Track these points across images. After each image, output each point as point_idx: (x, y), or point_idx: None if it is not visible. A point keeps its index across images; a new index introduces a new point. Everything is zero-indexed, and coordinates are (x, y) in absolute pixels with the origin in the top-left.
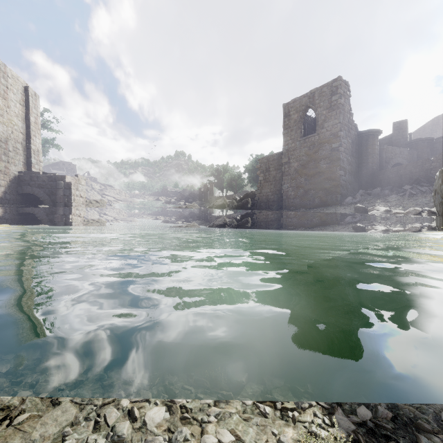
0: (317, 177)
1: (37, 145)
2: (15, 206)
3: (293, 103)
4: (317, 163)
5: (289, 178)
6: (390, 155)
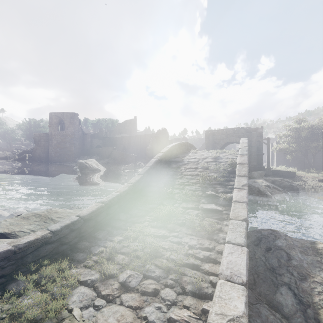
0: (65, 149)
1: None
2: None
3: (54, 114)
4: (65, 143)
5: (52, 147)
6: (95, 142)
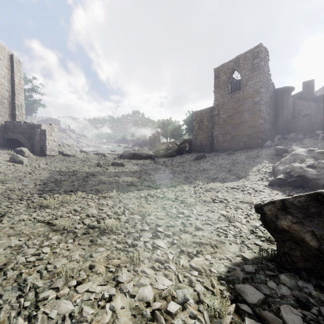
0: (241, 125)
1: (20, 101)
2: (1, 148)
3: (222, 67)
4: (241, 114)
5: (219, 126)
6: (300, 107)
